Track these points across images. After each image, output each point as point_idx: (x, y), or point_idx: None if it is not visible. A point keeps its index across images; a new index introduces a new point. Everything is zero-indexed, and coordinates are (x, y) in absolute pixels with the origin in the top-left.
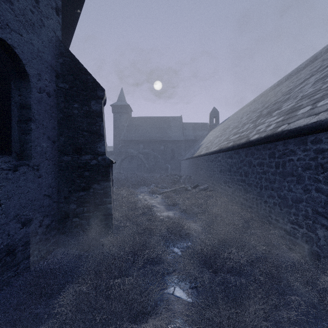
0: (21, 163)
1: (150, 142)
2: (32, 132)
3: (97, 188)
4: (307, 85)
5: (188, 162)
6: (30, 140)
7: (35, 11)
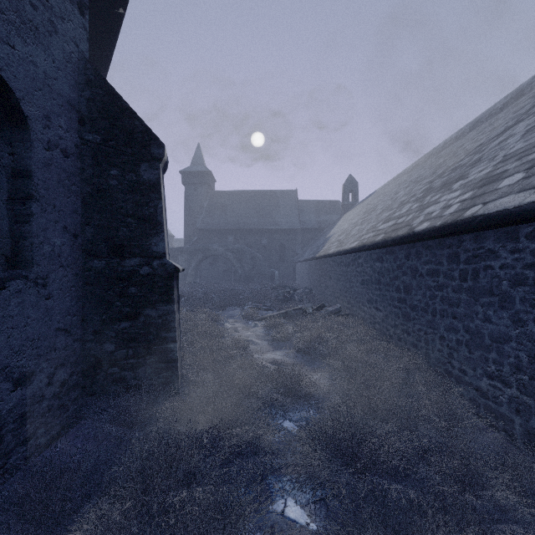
0: (12, 275)
1: (245, 232)
2: (34, 220)
3: (151, 316)
4: (513, 138)
5: (308, 265)
6: (30, 234)
7: (40, 6)
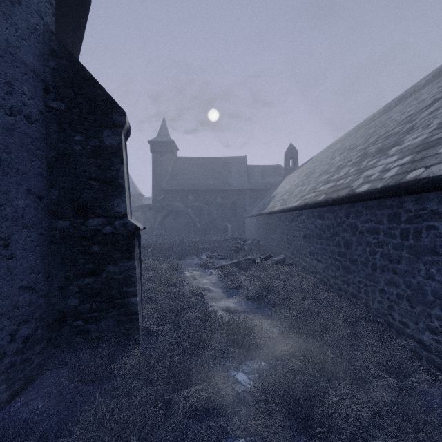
0: None
1: (202, 192)
2: None
3: (113, 272)
4: None
5: (256, 220)
6: None
7: None
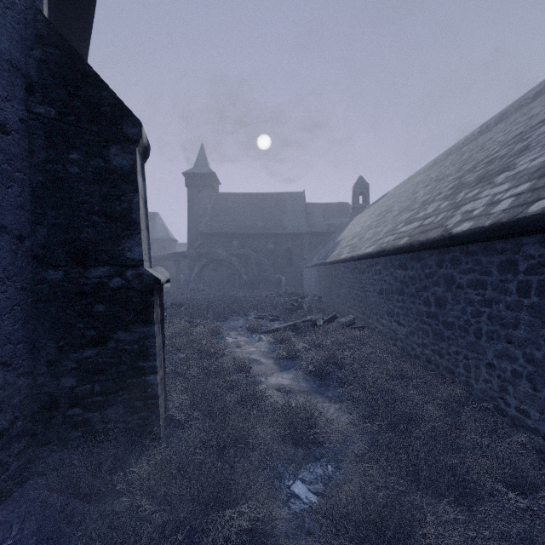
0: None
1: (250, 236)
2: None
3: (124, 340)
4: None
5: (317, 271)
6: None
7: None
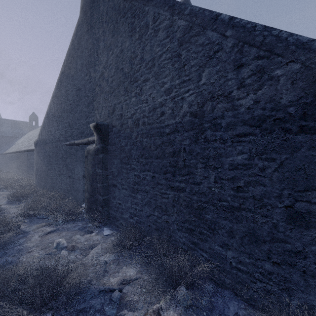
0: None
1: None
2: None
3: None
4: None
5: (1, 157)
6: None
7: None
